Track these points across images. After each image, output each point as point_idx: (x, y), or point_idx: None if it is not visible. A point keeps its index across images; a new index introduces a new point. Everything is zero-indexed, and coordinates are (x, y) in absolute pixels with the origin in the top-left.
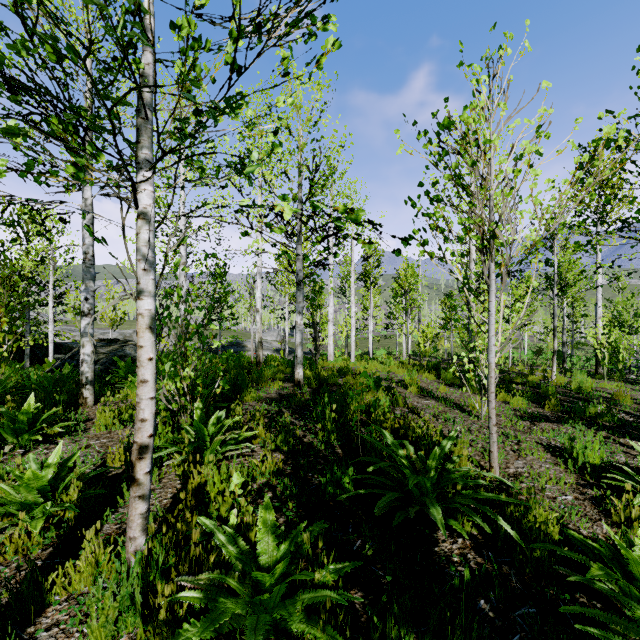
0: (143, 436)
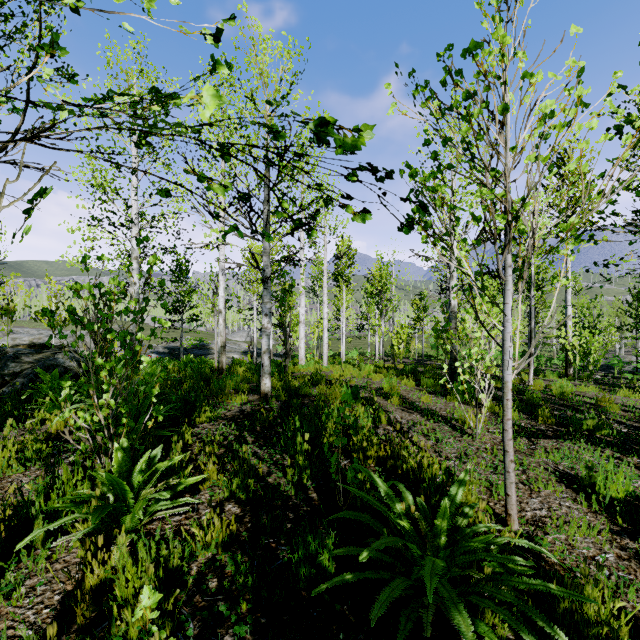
0: None
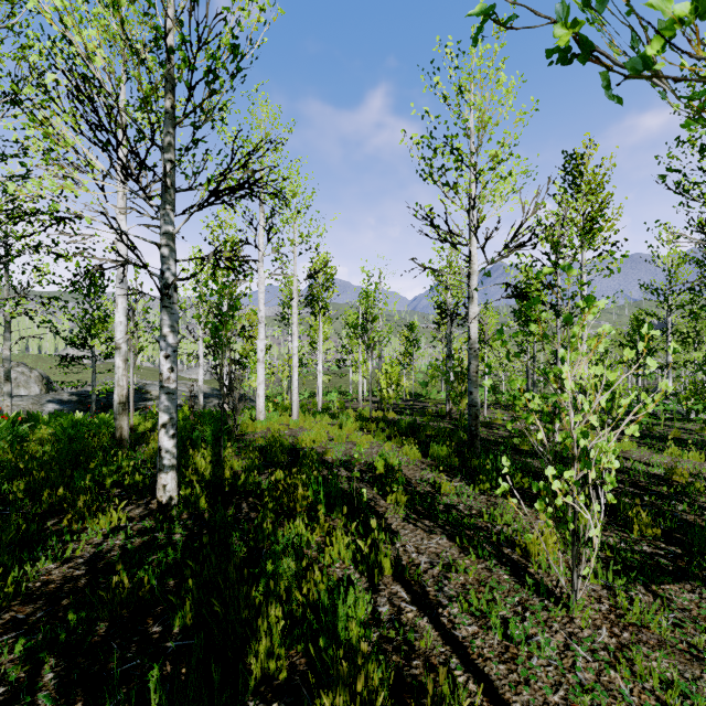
0: None
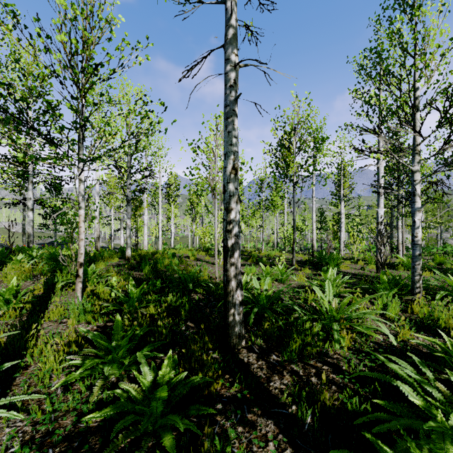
0: (82, 259)
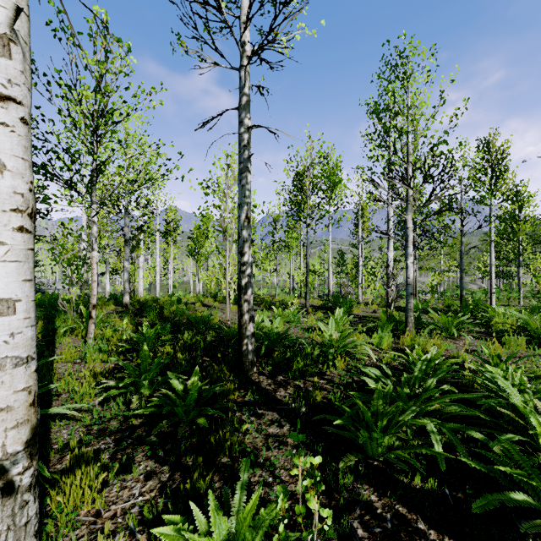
0: (95, 301)
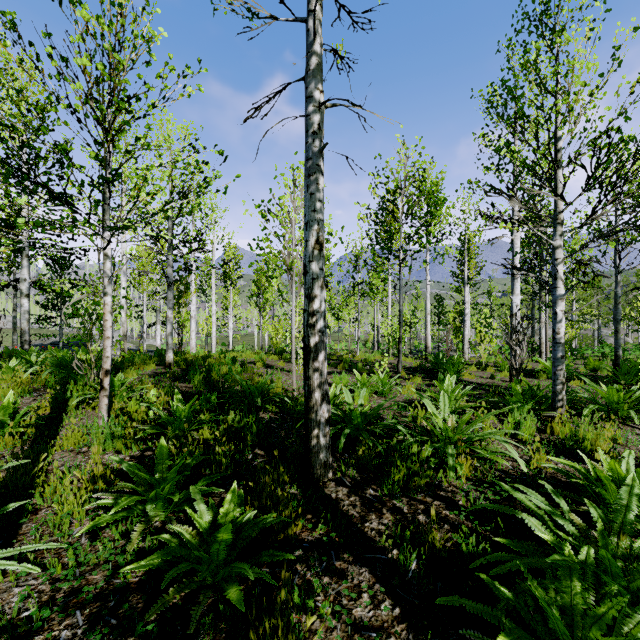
0: (108, 365)
